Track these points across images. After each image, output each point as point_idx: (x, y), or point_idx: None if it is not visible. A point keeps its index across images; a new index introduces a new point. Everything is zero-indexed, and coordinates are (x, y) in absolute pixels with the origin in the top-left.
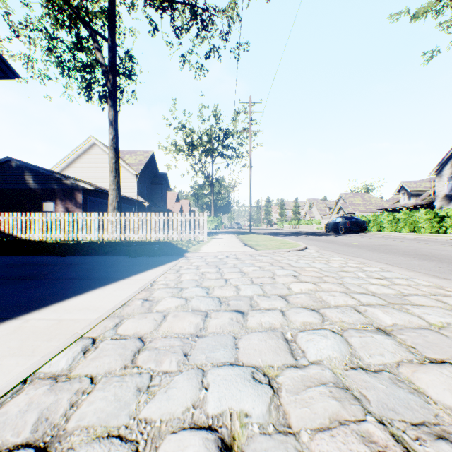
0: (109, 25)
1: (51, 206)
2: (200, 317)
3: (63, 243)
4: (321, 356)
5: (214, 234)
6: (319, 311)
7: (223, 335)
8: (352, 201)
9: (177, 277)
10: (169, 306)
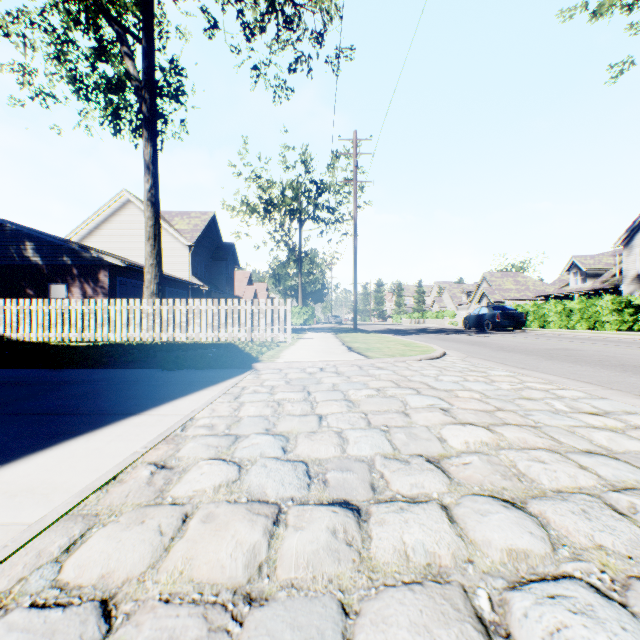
0: (143, 18)
1: (64, 291)
2: (262, 524)
3: (71, 346)
4: None
5: (302, 331)
6: (528, 507)
7: (314, 600)
8: (500, 285)
9: (233, 411)
10: (201, 485)
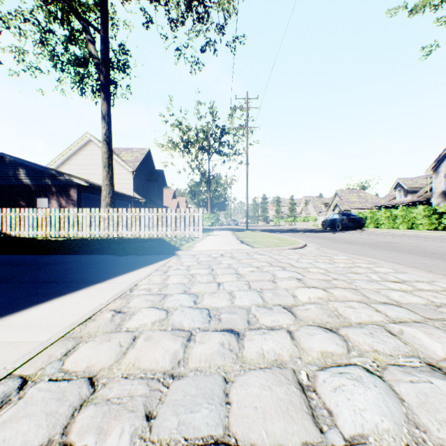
0: (101, 16)
1: (45, 203)
2: (180, 341)
3: (52, 240)
4: (363, 425)
5: (210, 230)
6: (339, 331)
7: (209, 376)
8: (347, 198)
9: (163, 280)
10: (144, 321)
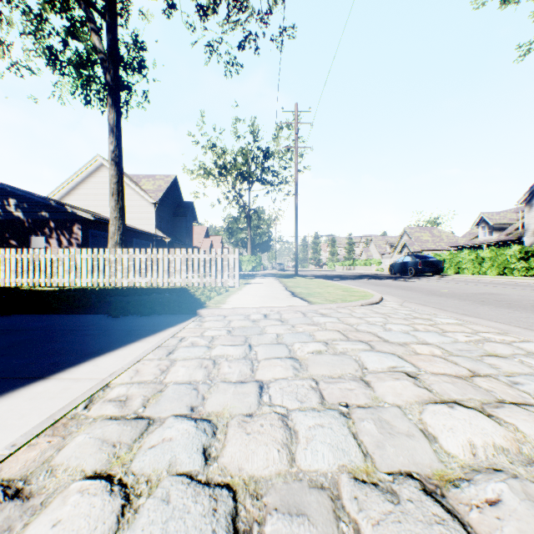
0: None
1: (44, 242)
2: None
3: (37, 290)
4: None
5: (250, 277)
6: None
7: None
8: (418, 237)
9: (159, 374)
10: None
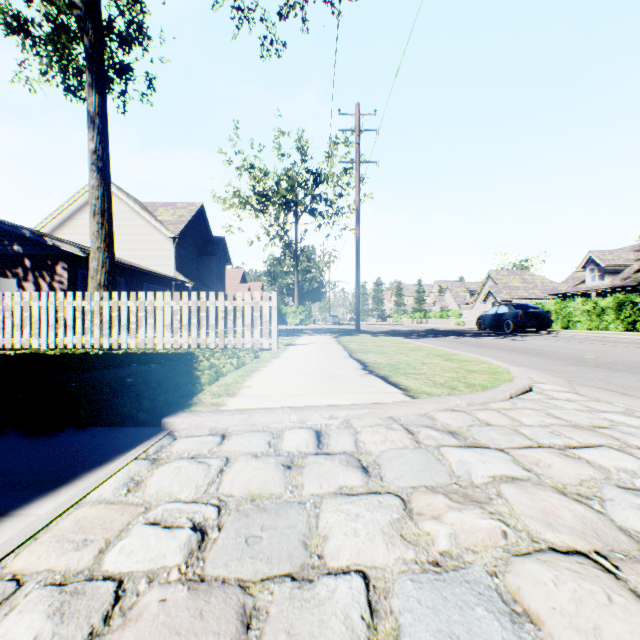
0: None
1: None
2: None
3: None
4: None
5: (296, 333)
6: None
7: None
8: (506, 283)
9: None
10: None
